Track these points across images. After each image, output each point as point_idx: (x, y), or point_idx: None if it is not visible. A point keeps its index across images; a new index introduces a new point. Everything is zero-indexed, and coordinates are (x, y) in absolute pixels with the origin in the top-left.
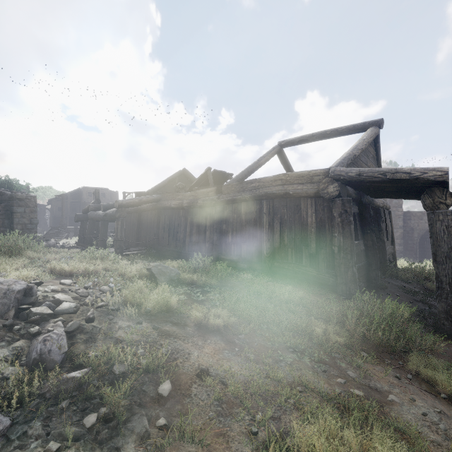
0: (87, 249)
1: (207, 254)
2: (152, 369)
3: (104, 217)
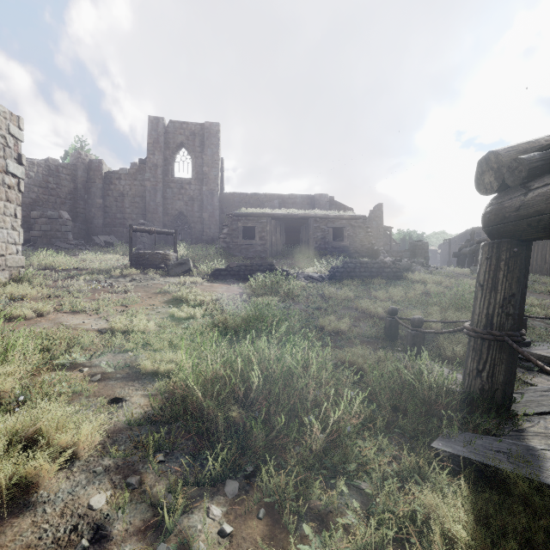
0: (449, 266)
1: (544, 273)
2: (447, 276)
3: (469, 252)
